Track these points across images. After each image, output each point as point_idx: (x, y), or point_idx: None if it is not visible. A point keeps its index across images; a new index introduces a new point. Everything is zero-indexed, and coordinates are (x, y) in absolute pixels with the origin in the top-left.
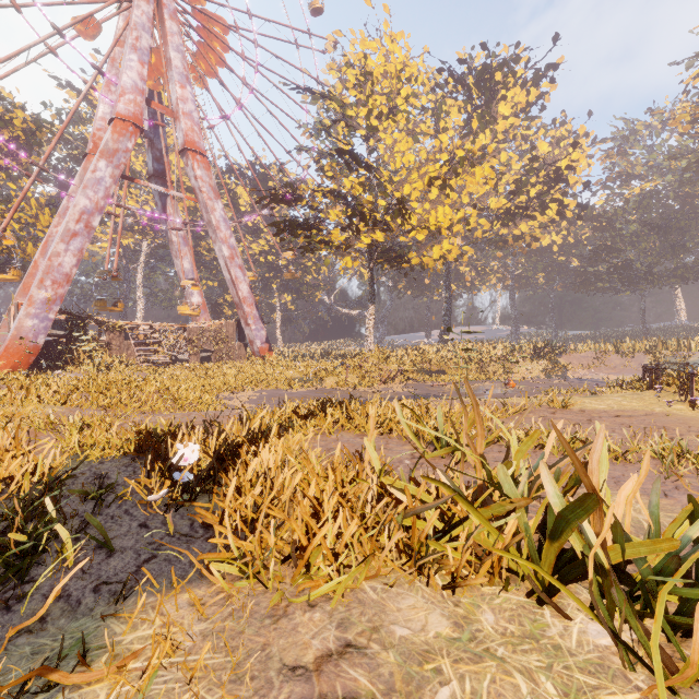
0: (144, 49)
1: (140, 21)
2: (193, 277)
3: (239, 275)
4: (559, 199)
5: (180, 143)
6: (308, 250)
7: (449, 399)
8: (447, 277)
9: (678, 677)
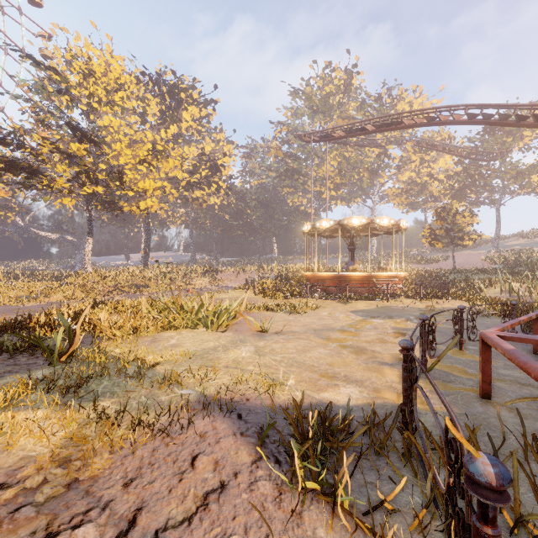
0: None
1: None
2: None
3: None
4: (217, 182)
5: None
6: (26, 187)
7: None
8: (147, 218)
9: (212, 327)
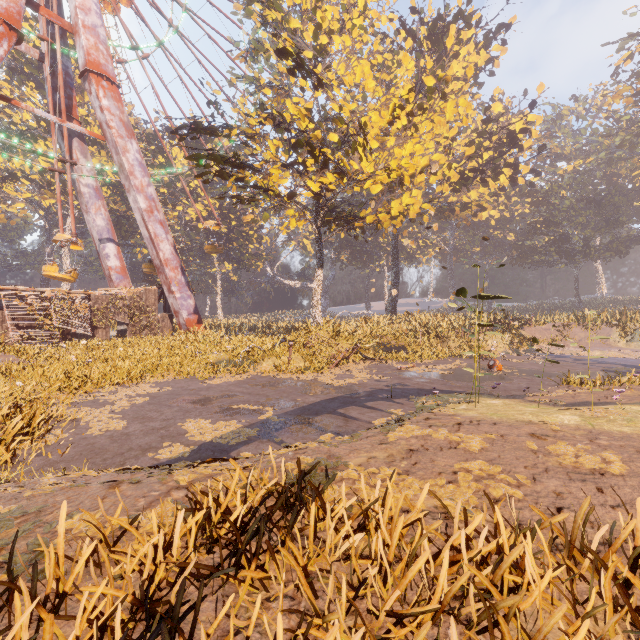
0: None
1: None
2: (109, 237)
3: (160, 233)
4: (514, 163)
5: (81, 64)
6: (242, 200)
7: (451, 402)
8: (394, 246)
9: None
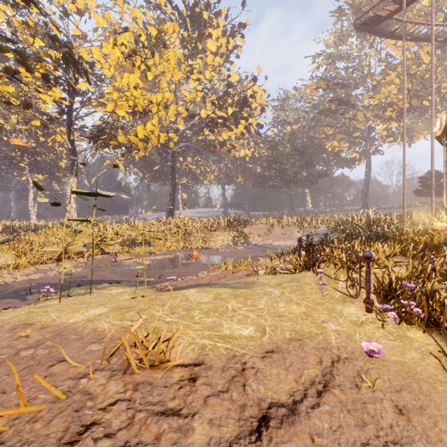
0: None
1: None
2: None
3: None
4: (246, 117)
5: None
6: None
7: (66, 295)
8: (172, 167)
9: None
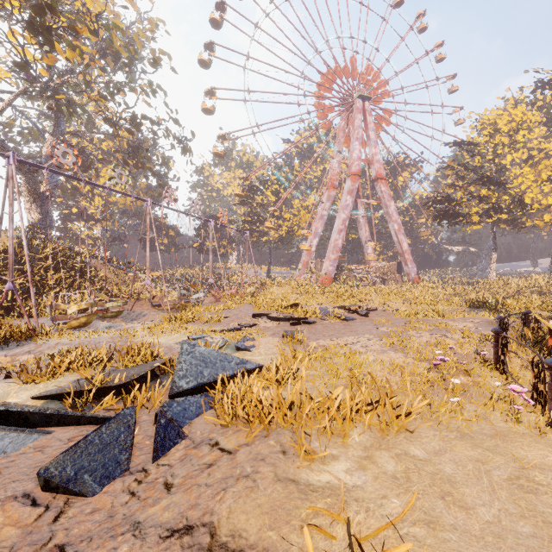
0: (360, 137)
1: (358, 124)
2: (369, 239)
3: (402, 239)
4: None
5: (373, 176)
6: (451, 224)
7: None
8: None
9: None
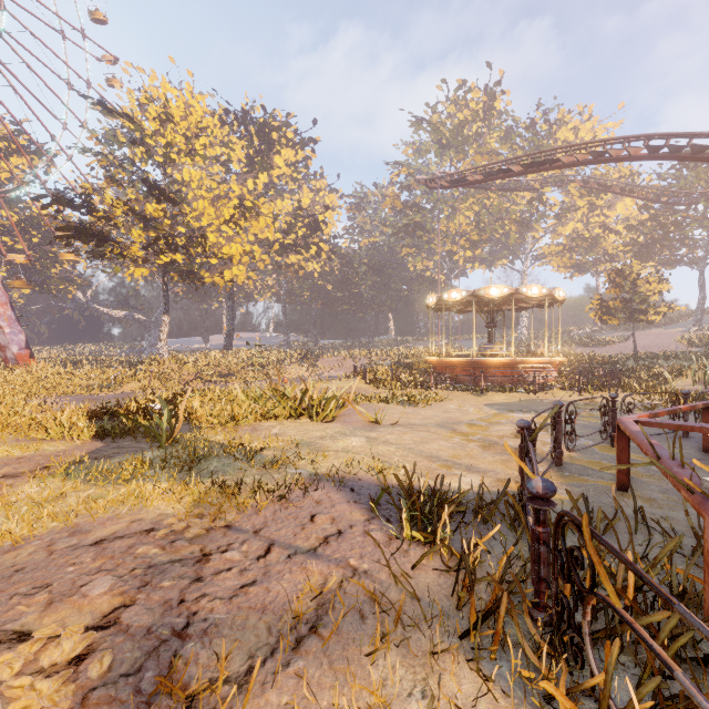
0: None
1: None
2: None
3: None
4: (317, 243)
5: None
6: (96, 256)
7: None
8: (231, 291)
9: (318, 417)
